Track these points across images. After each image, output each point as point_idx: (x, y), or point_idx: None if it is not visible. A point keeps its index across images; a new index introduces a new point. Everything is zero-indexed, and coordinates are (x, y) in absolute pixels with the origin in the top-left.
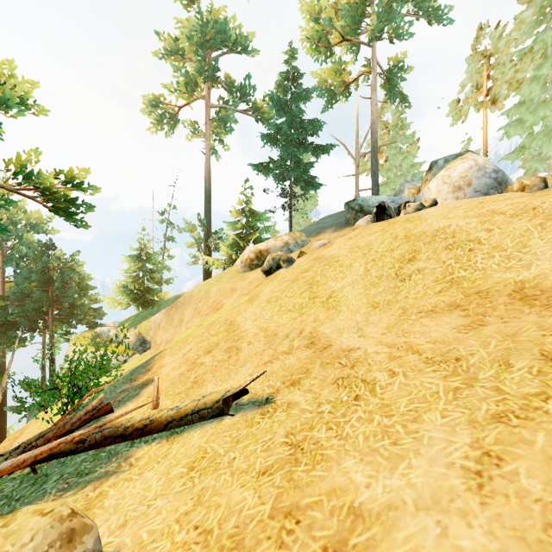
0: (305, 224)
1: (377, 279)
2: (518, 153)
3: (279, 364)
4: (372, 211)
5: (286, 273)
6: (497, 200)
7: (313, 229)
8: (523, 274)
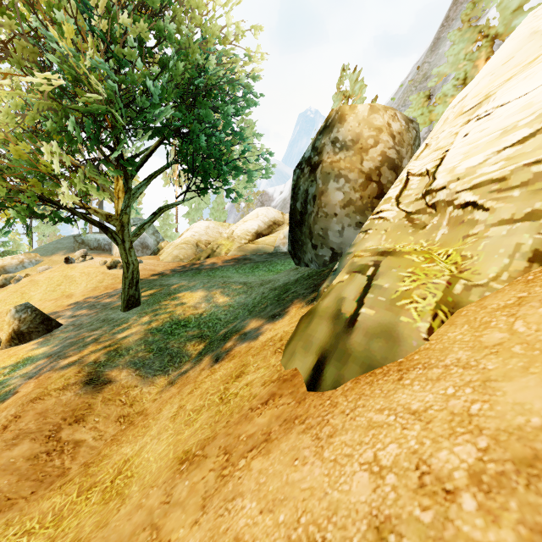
0: (51, 236)
1: (48, 291)
2: (188, 215)
3: (2, 319)
4: (90, 244)
5: (14, 287)
6: (91, 267)
7: (51, 249)
8: (75, 291)
